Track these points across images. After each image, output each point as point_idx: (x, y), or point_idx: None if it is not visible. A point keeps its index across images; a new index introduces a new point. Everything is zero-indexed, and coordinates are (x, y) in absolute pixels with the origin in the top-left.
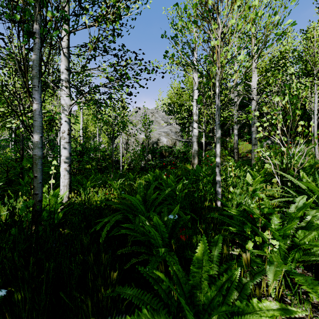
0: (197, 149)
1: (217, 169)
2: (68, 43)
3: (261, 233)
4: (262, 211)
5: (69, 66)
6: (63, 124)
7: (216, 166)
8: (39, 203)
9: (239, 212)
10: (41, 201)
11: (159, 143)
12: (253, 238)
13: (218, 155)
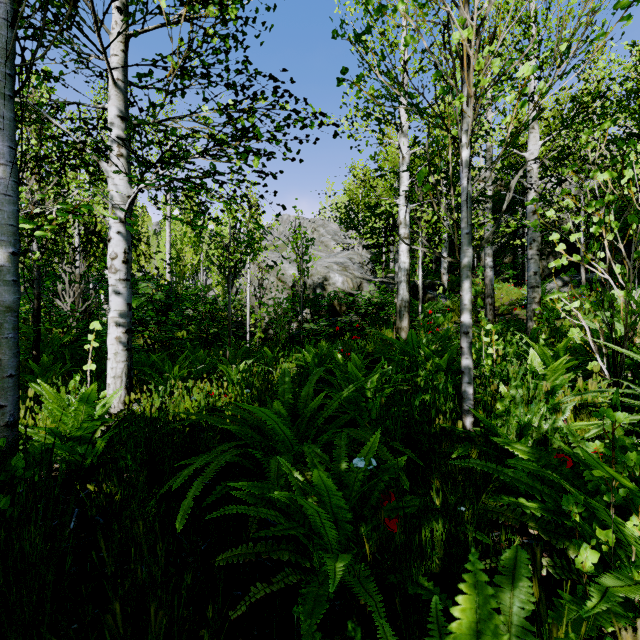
0: (408, 297)
1: (463, 340)
2: (124, 58)
3: (618, 521)
4: (621, 461)
5: (126, 109)
6: (112, 239)
7: (461, 333)
8: (7, 431)
9: (536, 453)
10: (14, 426)
11: (328, 286)
12: (591, 532)
13: (466, 307)
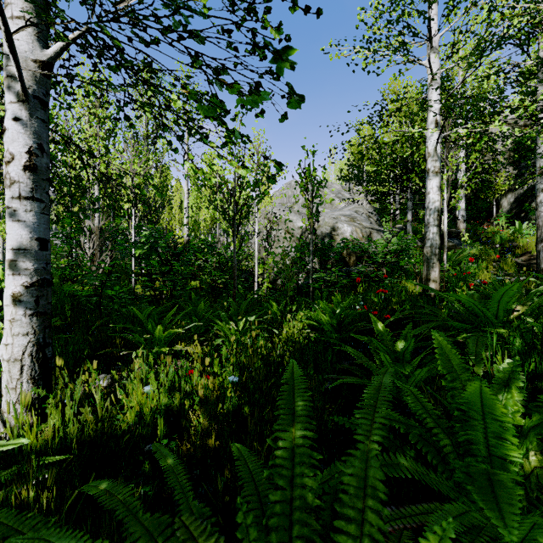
0: (438, 243)
1: None
2: None
3: None
4: None
5: None
6: (8, 131)
7: None
8: None
9: None
10: None
11: (336, 236)
12: None
13: None
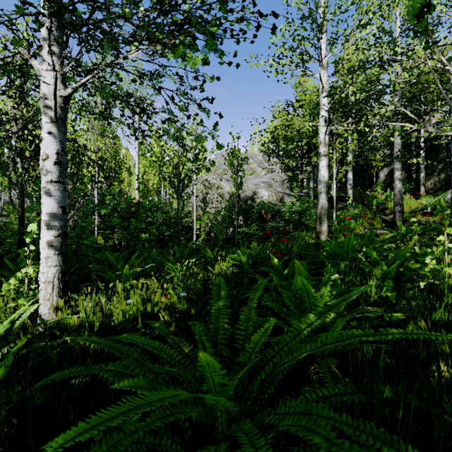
0: (327, 206)
1: None
2: None
3: None
4: None
5: None
6: (44, 140)
7: None
8: None
9: None
10: None
11: (257, 199)
12: None
13: None
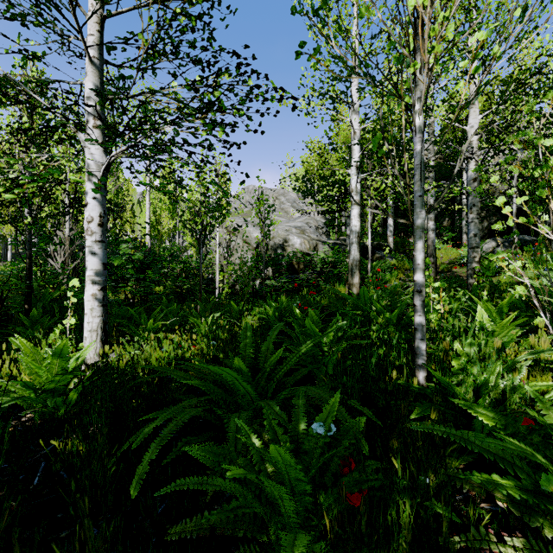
0: (359, 257)
1: (416, 298)
2: (99, 38)
3: None
4: None
5: (101, 85)
6: (89, 204)
7: (414, 291)
8: None
9: (502, 419)
10: None
11: (287, 247)
12: None
13: (419, 266)
